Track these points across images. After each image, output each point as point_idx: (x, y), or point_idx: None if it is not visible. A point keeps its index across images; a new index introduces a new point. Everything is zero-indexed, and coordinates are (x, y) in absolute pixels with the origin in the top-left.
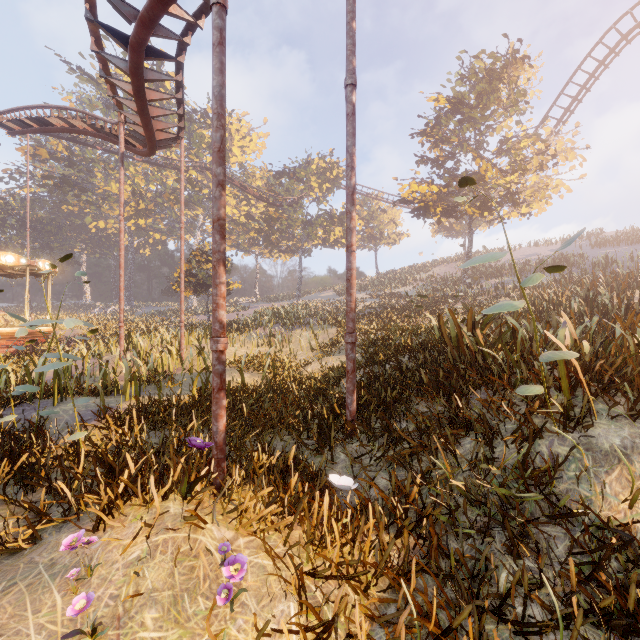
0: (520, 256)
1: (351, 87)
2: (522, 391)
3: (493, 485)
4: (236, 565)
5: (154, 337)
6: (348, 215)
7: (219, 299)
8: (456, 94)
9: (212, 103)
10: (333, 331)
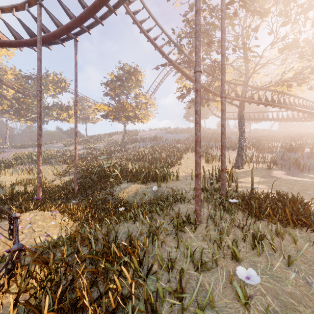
0: (145, 134)
1: (76, 105)
2: (110, 180)
3: (104, 196)
4: (56, 212)
5: None
6: (75, 139)
7: (40, 164)
8: (118, 74)
9: (37, 114)
10: (65, 166)
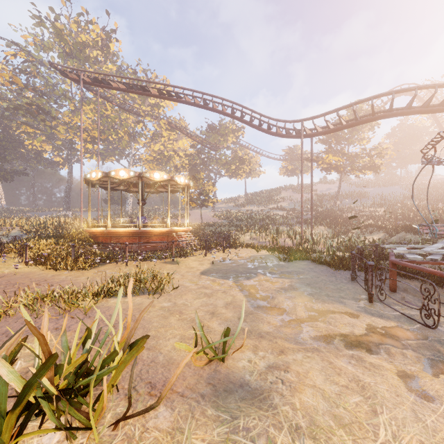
0: (324, 189)
1: None
2: None
3: None
4: None
5: (246, 232)
6: None
7: None
8: (351, 117)
9: None
10: (320, 227)
